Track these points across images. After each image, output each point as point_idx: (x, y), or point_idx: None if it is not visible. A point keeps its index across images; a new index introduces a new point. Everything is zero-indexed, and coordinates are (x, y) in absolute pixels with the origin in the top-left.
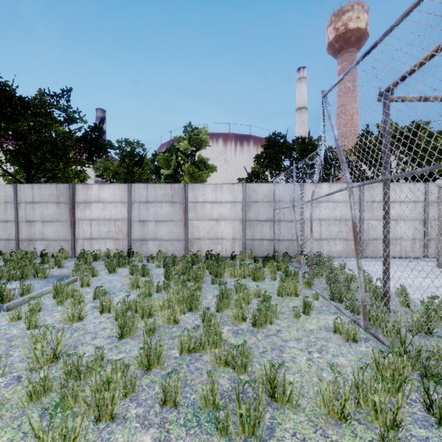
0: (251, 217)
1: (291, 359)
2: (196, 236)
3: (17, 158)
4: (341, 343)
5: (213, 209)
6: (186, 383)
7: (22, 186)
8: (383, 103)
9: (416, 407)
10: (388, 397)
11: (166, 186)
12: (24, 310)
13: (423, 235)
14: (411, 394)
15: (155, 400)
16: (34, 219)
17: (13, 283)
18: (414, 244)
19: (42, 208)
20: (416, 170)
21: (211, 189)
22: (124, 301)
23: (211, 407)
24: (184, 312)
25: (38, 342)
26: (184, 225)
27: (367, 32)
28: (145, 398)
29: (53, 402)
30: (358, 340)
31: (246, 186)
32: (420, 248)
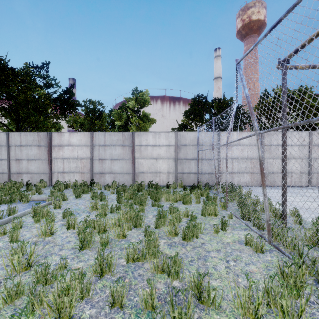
0: (181, 157)
1: (213, 267)
2: (141, 170)
3: (9, 113)
4: (251, 253)
5: (153, 151)
6: (130, 287)
7: (12, 134)
8: (282, 70)
9: (314, 308)
10: (293, 302)
11: (119, 134)
12: (9, 227)
13: (307, 169)
14: (310, 297)
15: (105, 302)
16: (22, 158)
17: (3, 206)
18: (301, 176)
19: (27, 150)
20: (312, 119)
21: (152, 136)
22: (85, 220)
23: (150, 309)
24: (130, 228)
25: (16, 253)
26: (131, 162)
27: (265, 22)
28: (97, 301)
29: (24, 304)
30: (265, 251)
31: (177, 133)
32: (306, 179)
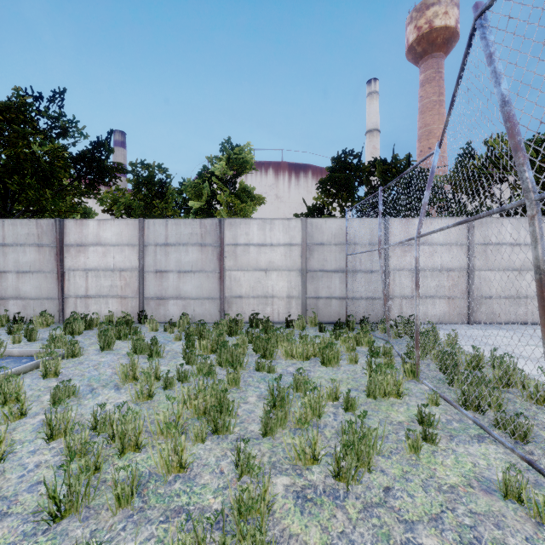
0: (314, 266)
1: None
2: (236, 293)
3: None
4: (533, 533)
5: (260, 255)
6: None
7: None
8: None
9: None
10: None
11: (194, 222)
12: None
13: None
14: None
15: None
16: (6, 268)
17: None
18: None
19: (17, 253)
20: None
21: (257, 226)
22: (95, 415)
23: None
24: (202, 438)
25: None
26: (218, 277)
27: (458, 31)
28: None
29: None
30: None
31: (306, 221)
32: None
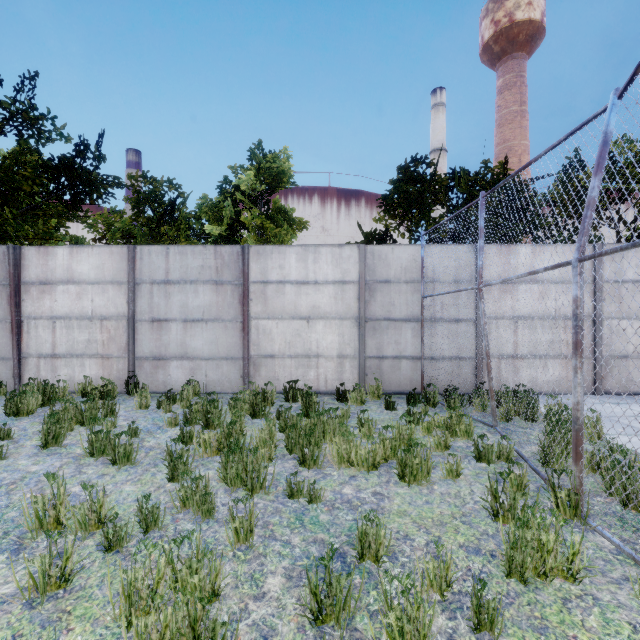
0: (377, 313)
1: None
2: (266, 351)
3: None
4: None
5: (300, 297)
6: None
7: None
8: None
9: None
10: None
11: (206, 251)
12: None
13: None
14: None
15: None
16: None
17: None
18: None
19: None
20: None
21: (296, 256)
22: None
23: None
24: None
25: None
26: (241, 329)
27: (544, 26)
28: None
29: None
30: None
31: (366, 249)
32: None
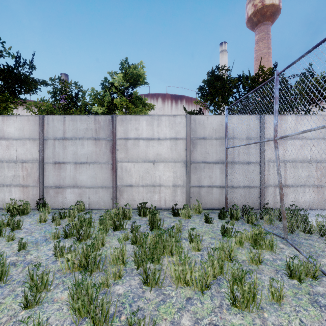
0: (197, 158)
1: None
2: (127, 182)
3: None
4: None
5: (149, 148)
6: None
7: None
8: None
9: None
10: None
11: (89, 119)
12: None
13: None
14: None
15: None
16: None
17: None
18: None
19: None
20: None
21: (146, 122)
22: None
23: None
24: None
25: None
26: (111, 168)
27: (280, 7)
28: None
29: None
30: None
31: (190, 118)
32: None
